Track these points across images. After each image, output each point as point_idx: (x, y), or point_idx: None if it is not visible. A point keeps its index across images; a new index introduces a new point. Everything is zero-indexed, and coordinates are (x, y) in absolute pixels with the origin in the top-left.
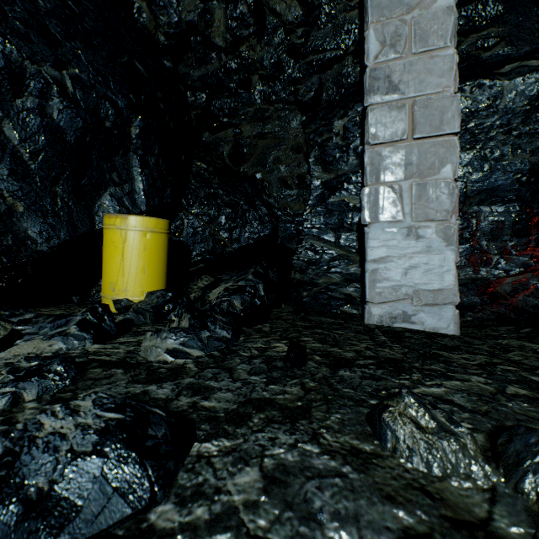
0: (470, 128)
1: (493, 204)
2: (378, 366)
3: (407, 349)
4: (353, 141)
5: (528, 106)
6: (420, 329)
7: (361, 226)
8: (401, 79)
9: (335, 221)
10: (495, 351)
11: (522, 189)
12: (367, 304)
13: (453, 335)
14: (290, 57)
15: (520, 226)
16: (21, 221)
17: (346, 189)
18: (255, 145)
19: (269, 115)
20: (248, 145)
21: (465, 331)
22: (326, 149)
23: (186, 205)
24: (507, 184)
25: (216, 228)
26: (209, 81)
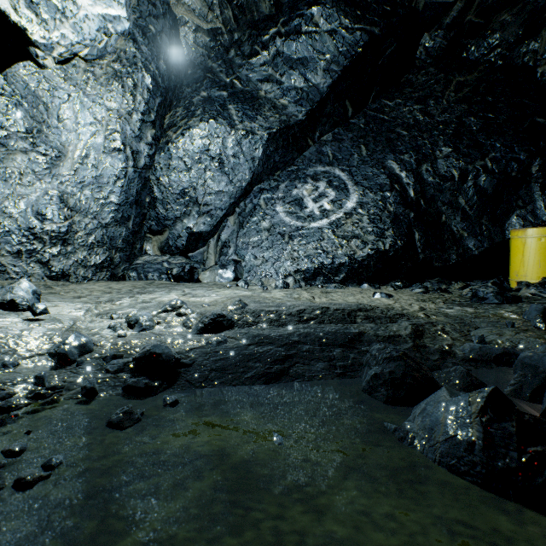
0: None
1: None
2: None
3: None
4: None
5: None
6: None
7: None
8: None
9: None
10: None
11: None
12: None
13: None
14: None
15: None
16: (465, 241)
17: None
18: None
19: None
20: None
21: None
22: None
23: None
24: None
25: None
26: None
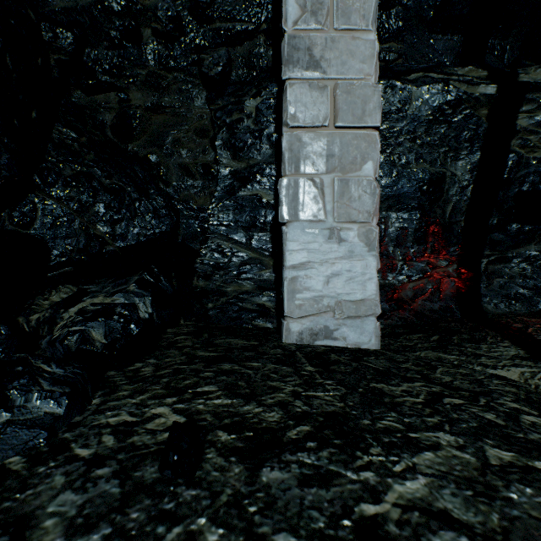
0: (382, 130)
1: (399, 210)
2: (320, 441)
3: (343, 387)
4: (267, 127)
5: (431, 116)
6: (343, 346)
7: (278, 224)
8: (323, 55)
9: (247, 219)
10: (424, 371)
11: (423, 197)
12: (286, 319)
13: (375, 350)
14: (192, 17)
15: (421, 233)
16: None
17: (259, 181)
18: (149, 119)
19: (167, 85)
20: (138, 117)
21: (382, 342)
22: (236, 132)
23: (41, 185)
24: (411, 191)
25: (90, 219)
26: (78, 18)
